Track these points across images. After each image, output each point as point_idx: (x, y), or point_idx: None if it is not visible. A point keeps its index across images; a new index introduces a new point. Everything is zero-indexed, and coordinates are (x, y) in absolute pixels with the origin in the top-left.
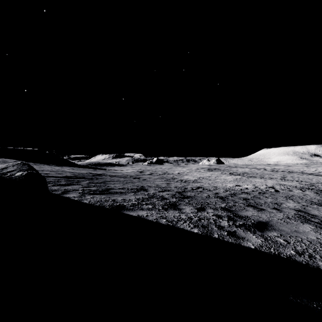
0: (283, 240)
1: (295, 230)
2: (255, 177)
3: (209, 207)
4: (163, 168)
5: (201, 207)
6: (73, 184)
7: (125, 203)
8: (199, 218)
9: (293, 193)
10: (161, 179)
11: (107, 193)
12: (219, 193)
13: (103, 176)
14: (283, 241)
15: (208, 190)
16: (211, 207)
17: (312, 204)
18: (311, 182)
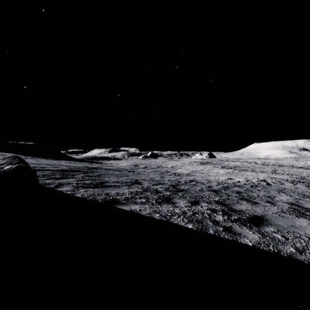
0: (280, 236)
1: (292, 225)
2: (246, 171)
3: (203, 201)
4: (157, 162)
5: (195, 201)
6: (68, 178)
7: (118, 196)
8: (194, 212)
9: (285, 186)
10: (155, 173)
11: (101, 186)
12: (212, 186)
13: (99, 169)
14: (281, 237)
15: (201, 184)
16: (205, 200)
17: (304, 197)
18: (301, 176)
